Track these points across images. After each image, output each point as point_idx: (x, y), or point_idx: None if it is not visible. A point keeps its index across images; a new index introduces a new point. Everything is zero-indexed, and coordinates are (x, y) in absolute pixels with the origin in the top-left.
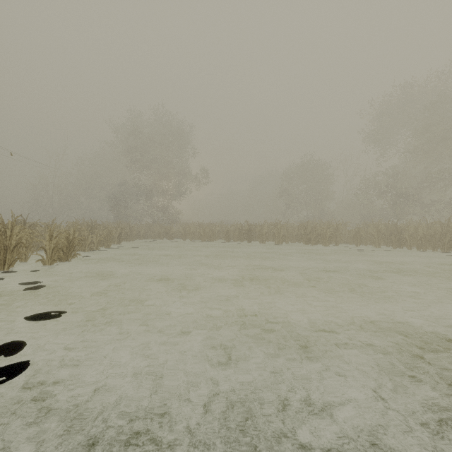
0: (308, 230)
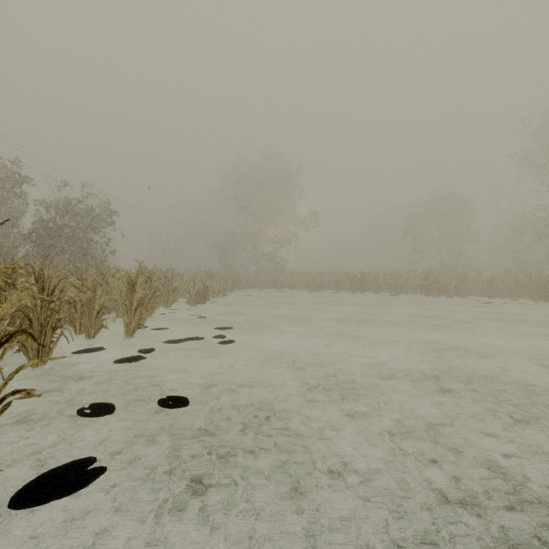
0: (429, 280)
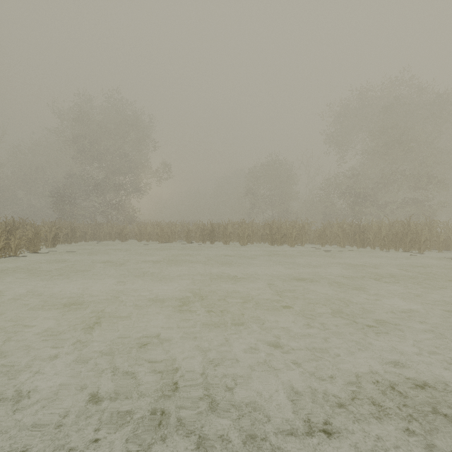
0: (274, 230)
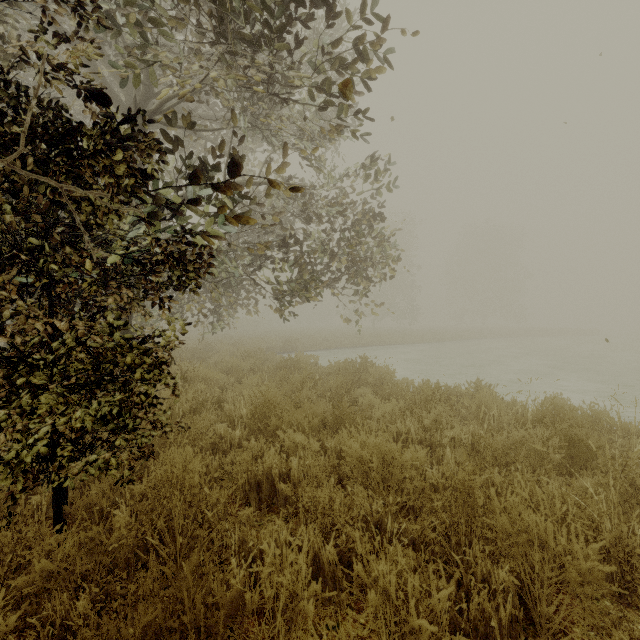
0: None
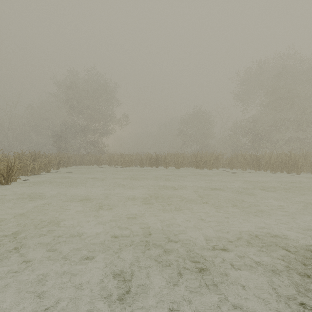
0: (198, 159)
